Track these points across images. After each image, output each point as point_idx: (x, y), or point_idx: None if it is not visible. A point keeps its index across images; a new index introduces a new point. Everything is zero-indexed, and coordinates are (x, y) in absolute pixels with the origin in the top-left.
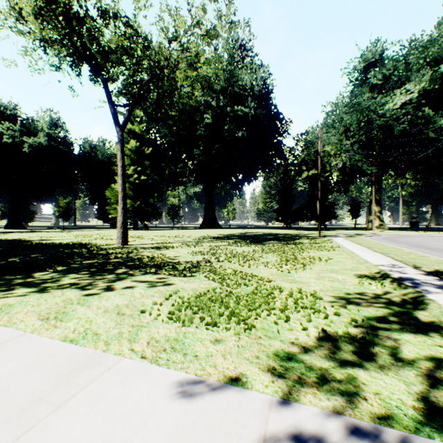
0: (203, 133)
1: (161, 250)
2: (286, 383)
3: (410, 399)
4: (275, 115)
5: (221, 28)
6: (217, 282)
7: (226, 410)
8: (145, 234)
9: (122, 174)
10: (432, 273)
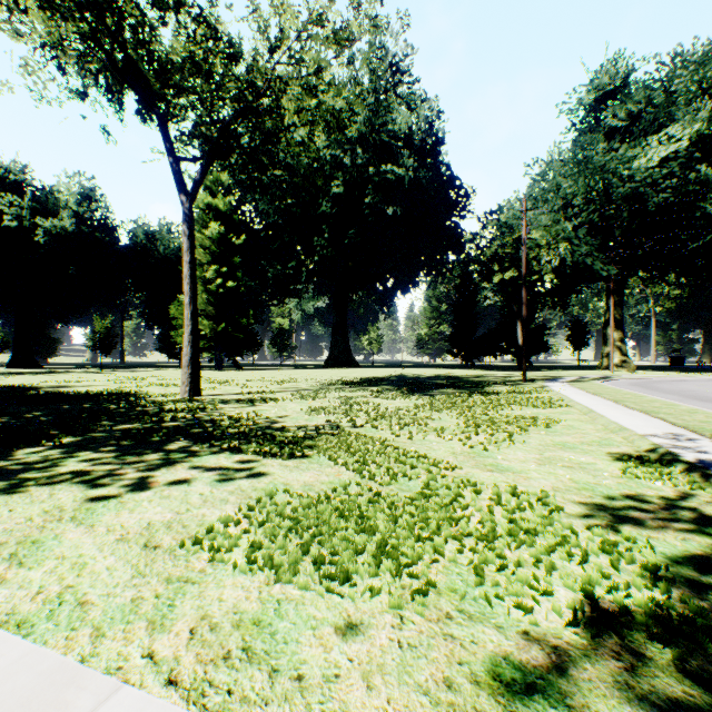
0: (329, 210)
1: (256, 405)
2: None
3: None
4: (448, 180)
5: (360, 25)
6: (352, 469)
7: None
8: (232, 378)
9: (191, 274)
10: None
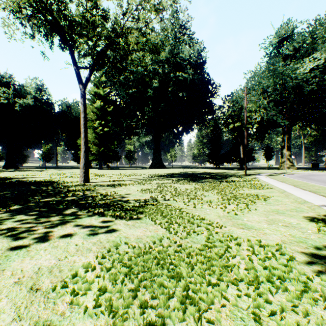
0: (152, 94)
1: (115, 187)
2: None
3: None
4: (208, 80)
5: (166, 2)
6: (164, 227)
7: None
8: (106, 173)
9: (84, 123)
10: None
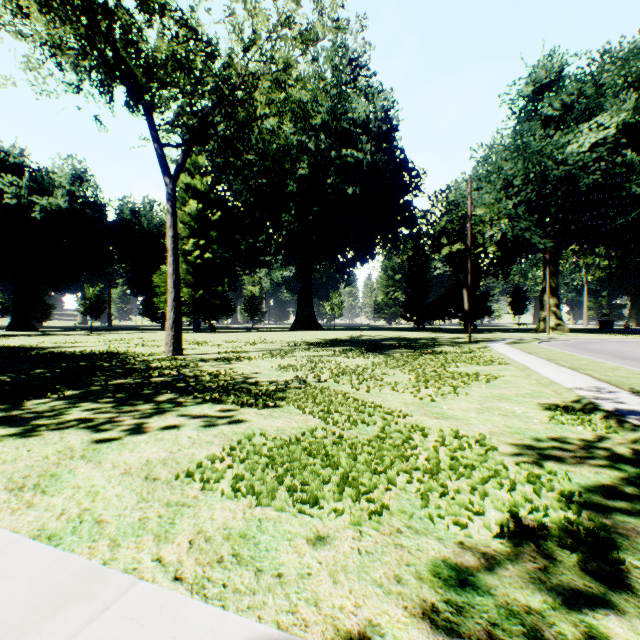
0: (295, 190)
1: (232, 363)
2: None
3: None
4: (402, 163)
5: (323, 27)
6: (318, 417)
7: None
8: (209, 339)
9: (174, 247)
10: None
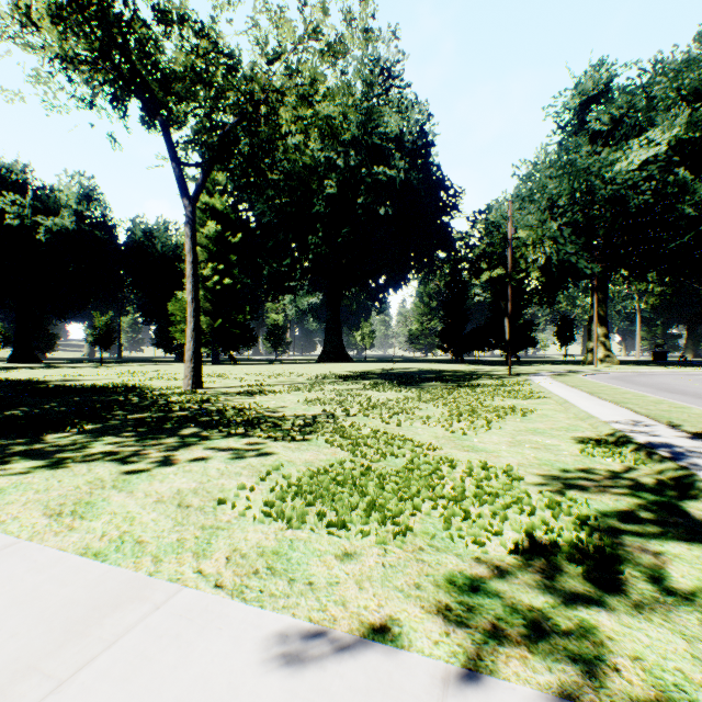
0: (323, 210)
1: (255, 396)
2: (471, 636)
3: (697, 669)
4: (438, 181)
5: (353, 39)
6: (346, 450)
7: (365, 691)
8: (230, 372)
9: (193, 274)
10: (701, 435)
